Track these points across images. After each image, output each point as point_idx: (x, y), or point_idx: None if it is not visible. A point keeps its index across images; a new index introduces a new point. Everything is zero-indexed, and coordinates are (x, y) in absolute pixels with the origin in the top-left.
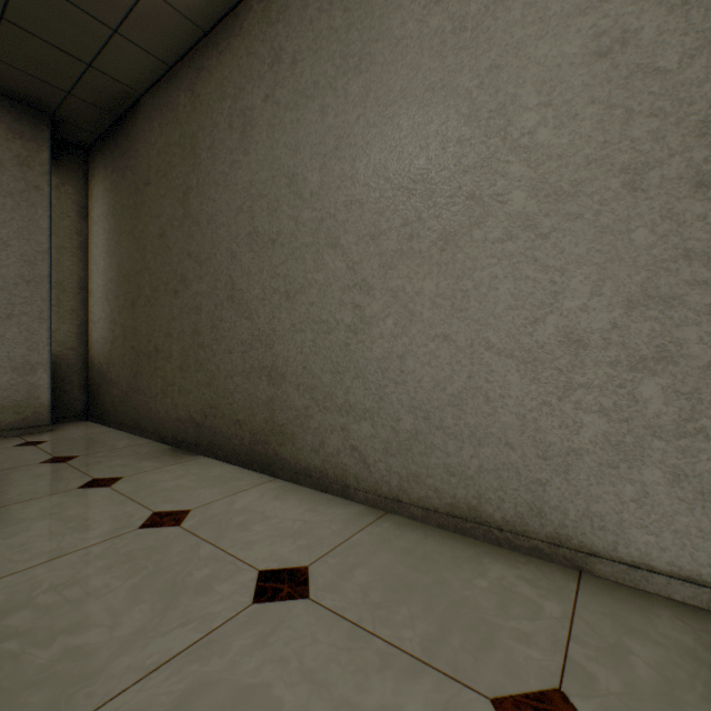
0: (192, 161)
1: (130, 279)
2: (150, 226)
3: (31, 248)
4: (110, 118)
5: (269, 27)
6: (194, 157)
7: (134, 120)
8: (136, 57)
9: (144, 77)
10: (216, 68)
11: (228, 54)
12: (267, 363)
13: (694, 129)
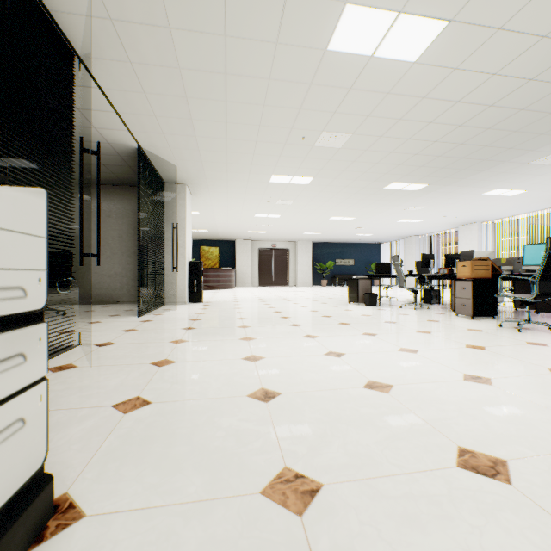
0: None
1: None
2: None
3: None
4: None
5: None
6: None
7: None
8: None
9: None
10: None
11: None
12: None
13: (129, 250)
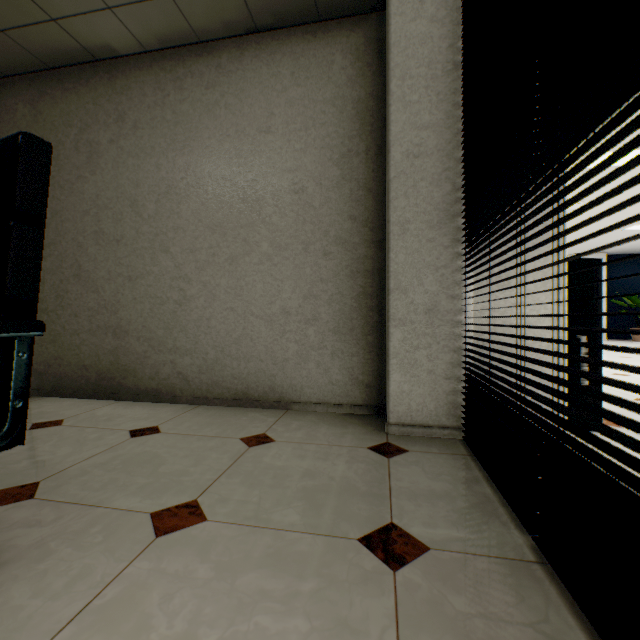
0: None
1: None
2: None
3: None
4: None
5: (114, 93)
6: None
7: None
8: None
9: None
10: (61, 99)
11: (74, 95)
12: (112, 324)
13: (324, 233)
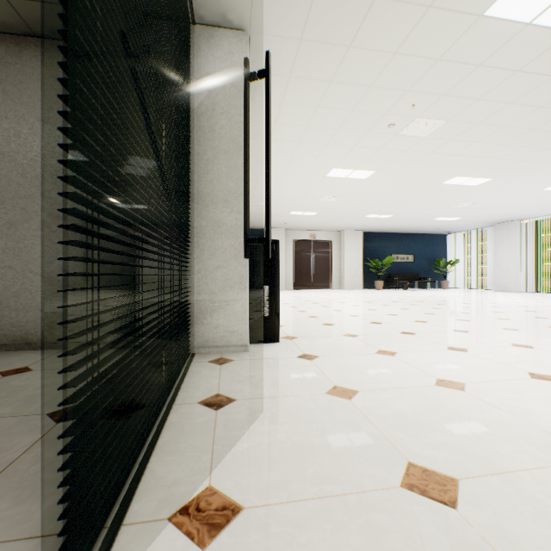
0: None
1: None
2: None
3: None
4: None
5: None
6: None
7: None
8: None
9: None
10: None
11: None
12: None
13: None
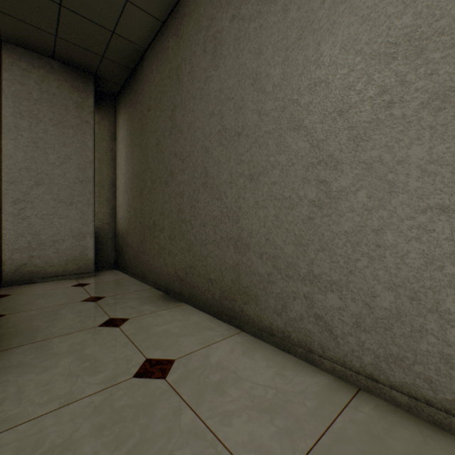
0: (177, 86)
1: (139, 176)
2: (150, 138)
3: (83, 160)
4: (127, 71)
5: None
6: (179, 82)
7: (141, 69)
8: (140, 19)
9: (147, 35)
10: (193, 11)
11: None
12: (233, 235)
13: None
